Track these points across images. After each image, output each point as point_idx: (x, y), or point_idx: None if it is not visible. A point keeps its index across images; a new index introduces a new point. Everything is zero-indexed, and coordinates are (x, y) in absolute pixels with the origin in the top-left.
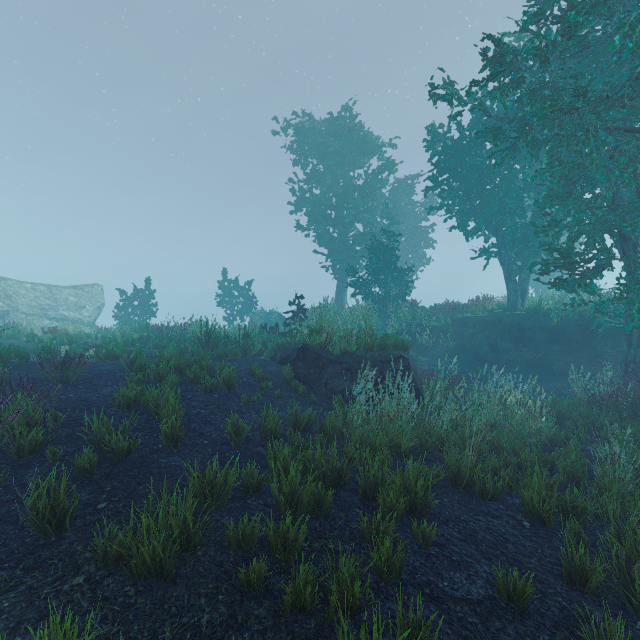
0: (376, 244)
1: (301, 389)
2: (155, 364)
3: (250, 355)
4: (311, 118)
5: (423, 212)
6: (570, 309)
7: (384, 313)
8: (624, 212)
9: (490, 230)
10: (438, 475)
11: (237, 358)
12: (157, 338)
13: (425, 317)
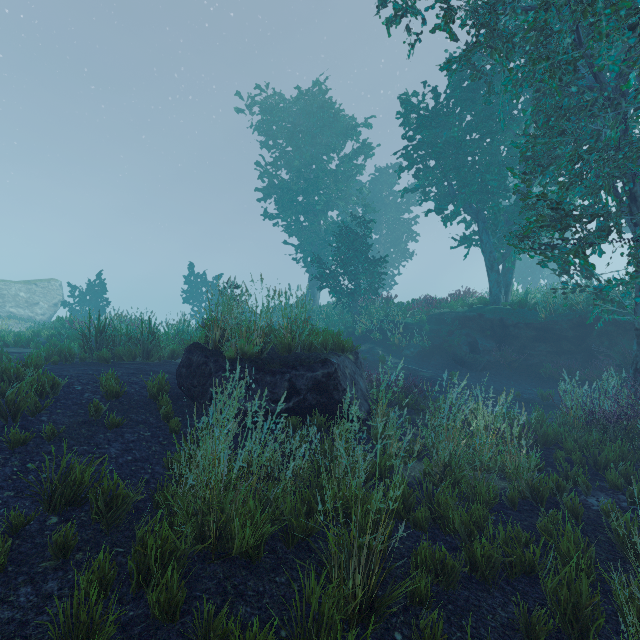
0: (345, 231)
1: (164, 410)
2: None
3: (155, 357)
4: (281, 97)
5: (405, 203)
6: (560, 302)
7: (354, 309)
8: (638, 153)
9: (470, 213)
10: None
11: (137, 361)
12: (69, 336)
13: (398, 313)
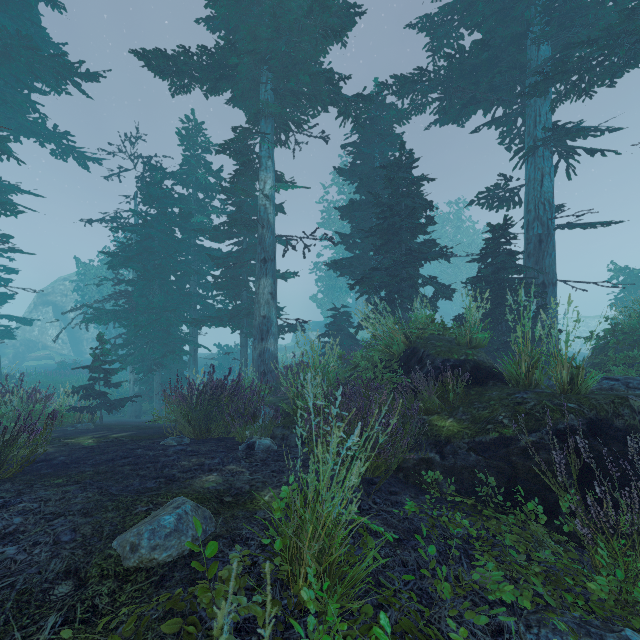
0: None
1: None
2: None
3: None
4: None
5: None
6: None
7: None
8: None
9: None
10: None
11: None
12: None
13: None
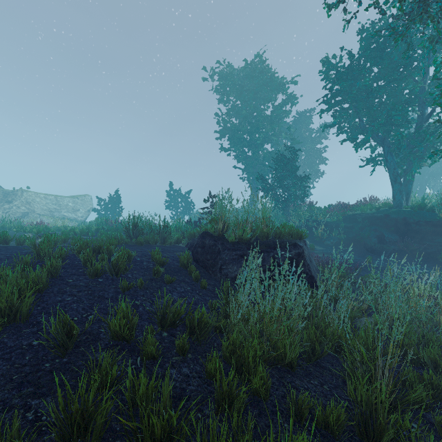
0: (280, 157)
1: (194, 274)
2: (58, 248)
3: (168, 242)
4: (232, 68)
5: (319, 136)
6: None
7: (286, 211)
8: None
9: (377, 141)
10: (338, 419)
11: (157, 245)
12: (108, 229)
13: (320, 214)
